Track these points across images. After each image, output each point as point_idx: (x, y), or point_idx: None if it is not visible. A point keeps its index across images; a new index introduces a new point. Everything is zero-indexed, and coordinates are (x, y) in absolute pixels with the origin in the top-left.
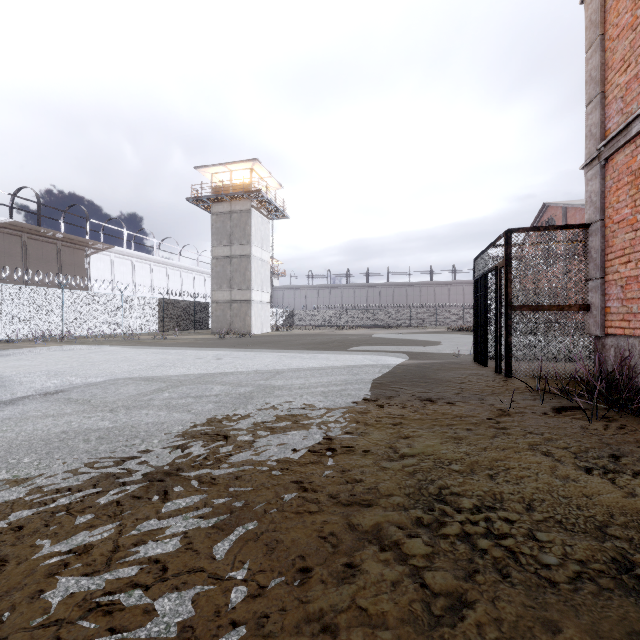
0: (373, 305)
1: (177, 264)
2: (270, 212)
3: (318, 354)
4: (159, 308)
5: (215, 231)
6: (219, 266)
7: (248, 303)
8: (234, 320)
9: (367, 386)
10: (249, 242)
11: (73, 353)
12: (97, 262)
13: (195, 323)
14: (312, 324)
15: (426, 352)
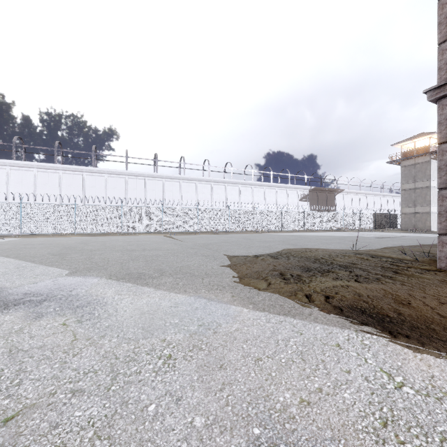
0: None
1: (371, 193)
2: None
3: None
4: (373, 218)
5: (403, 176)
6: (406, 194)
7: (427, 214)
8: (417, 223)
9: None
10: (428, 179)
11: (373, 233)
12: (338, 198)
13: (389, 225)
14: None
15: None
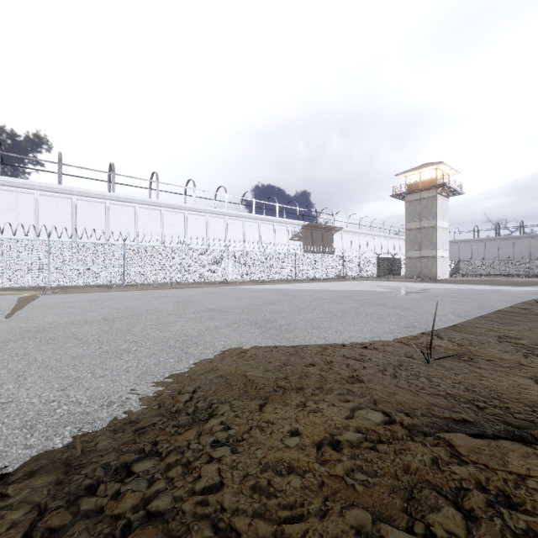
0: None
1: (372, 233)
2: (448, 193)
3: (511, 287)
4: (376, 263)
5: (408, 213)
6: (411, 235)
7: (433, 258)
8: (422, 269)
9: None
10: (434, 217)
11: (383, 283)
12: (336, 238)
13: (393, 271)
14: (479, 273)
15: None
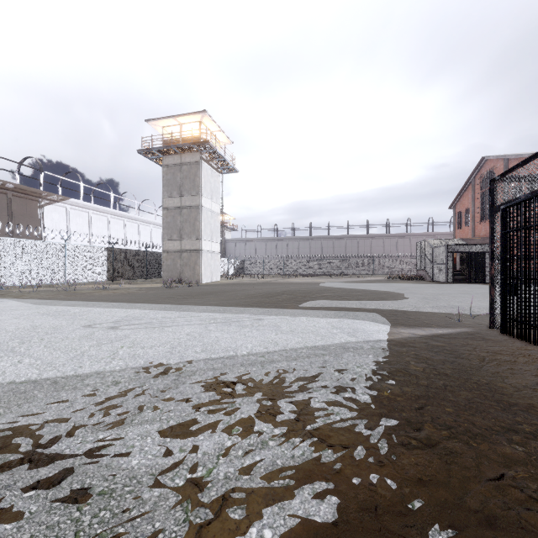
0: (316, 255)
1: (134, 217)
2: (220, 166)
3: (264, 316)
4: (108, 257)
5: (166, 183)
6: (169, 217)
7: (197, 252)
8: (184, 269)
9: (410, 481)
10: (198, 193)
11: None
12: (51, 213)
13: (147, 272)
14: (261, 273)
15: (402, 310)
